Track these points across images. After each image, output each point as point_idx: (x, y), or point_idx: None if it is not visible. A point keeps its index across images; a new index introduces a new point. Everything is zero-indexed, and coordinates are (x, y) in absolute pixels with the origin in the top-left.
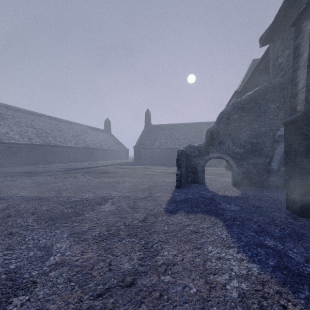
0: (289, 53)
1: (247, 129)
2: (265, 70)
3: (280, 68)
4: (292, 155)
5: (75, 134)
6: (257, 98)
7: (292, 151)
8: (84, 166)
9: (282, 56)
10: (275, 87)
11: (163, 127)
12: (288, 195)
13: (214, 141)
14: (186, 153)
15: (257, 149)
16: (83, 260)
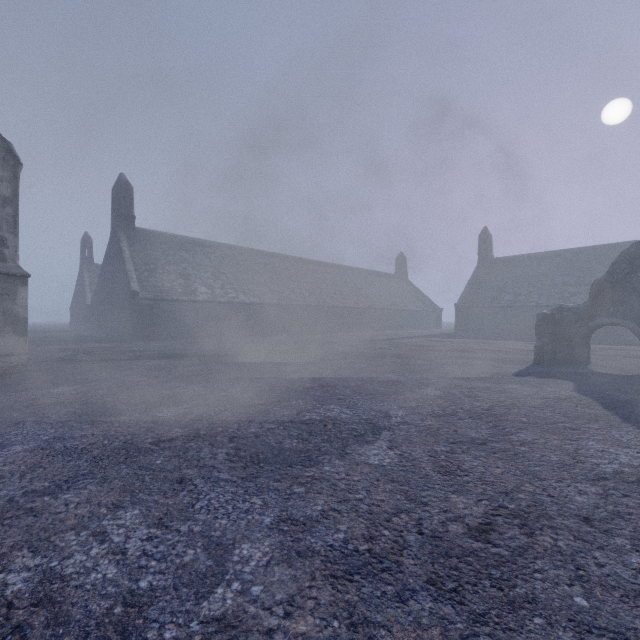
0: None
1: None
2: None
3: None
4: None
5: (354, 286)
6: None
7: None
8: (377, 337)
9: None
10: None
11: (522, 262)
12: None
13: (604, 300)
14: (553, 318)
15: None
16: (453, 382)
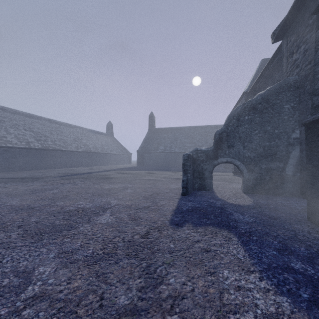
0: (306, 48)
1: (259, 131)
2: (276, 69)
3: (295, 65)
4: (315, 159)
5: (76, 138)
6: (270, 98)
7: (315, 155)
8: (84, 171)
9: (297, 52)
10: (290, 85)
11: (168, 131)
12: (310, 205)
13: (223, 145)
14: (192, 158)
15: (270, 153)
16: (68, 292)
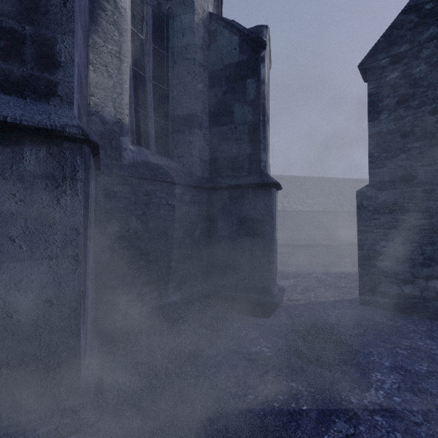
0: None
1: None
2: None
3: None
4: None
5: None
6: None
7: None
8: None
9: None
10: None
11: None
12: None
13: None
14: None
15: None
16: None
